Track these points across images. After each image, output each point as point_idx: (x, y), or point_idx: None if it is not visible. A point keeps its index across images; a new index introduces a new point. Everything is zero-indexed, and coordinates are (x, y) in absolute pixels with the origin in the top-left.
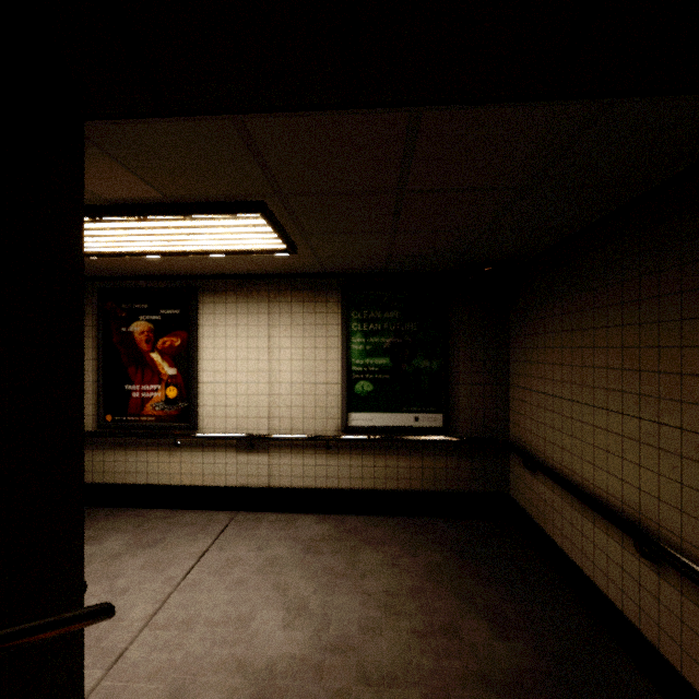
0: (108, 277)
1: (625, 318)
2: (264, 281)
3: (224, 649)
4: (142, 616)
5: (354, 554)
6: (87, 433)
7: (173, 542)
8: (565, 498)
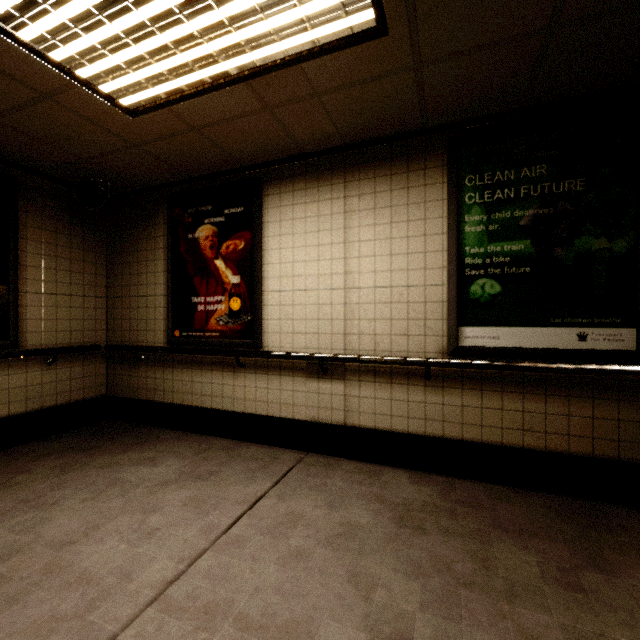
0: (176, 182)
1: None
2: (339, 155)
3: None
4: (157, 580)
5: (482, 544)
6: (157, 347)
7: (227, 477)
8: None
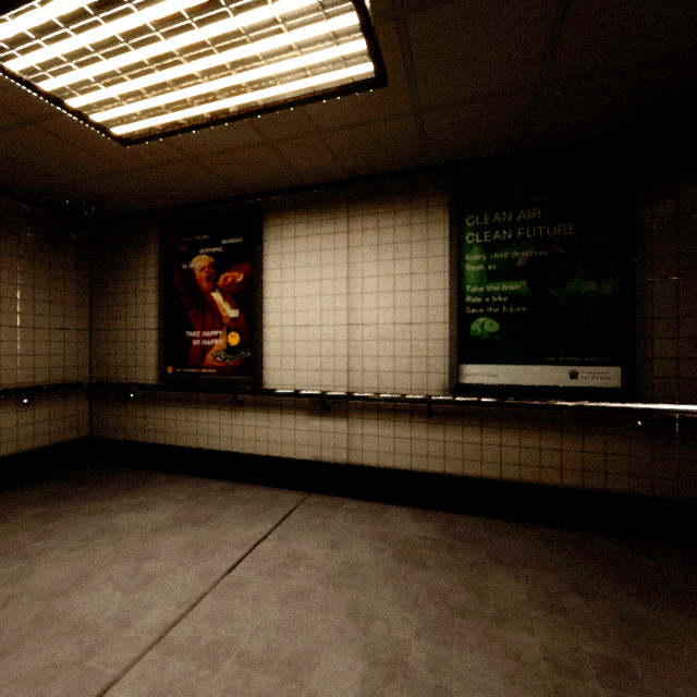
0: (169, 208)
1: None
2: (342, 189)
3: None
4: (157, 624)
5: (477, 575)
6: (148, 385)
7: (226, 521)
8: None
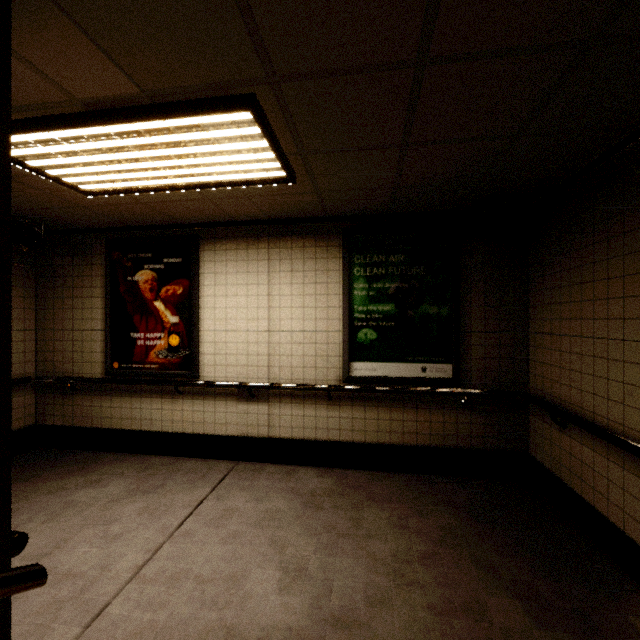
0: (115, 228)
1: None
2: (264, 227)
3: (212, 612)
4: (130, 566)
5: (357, 511)
6: (96, 379)
7: (171, 489)
8: (613, 458)
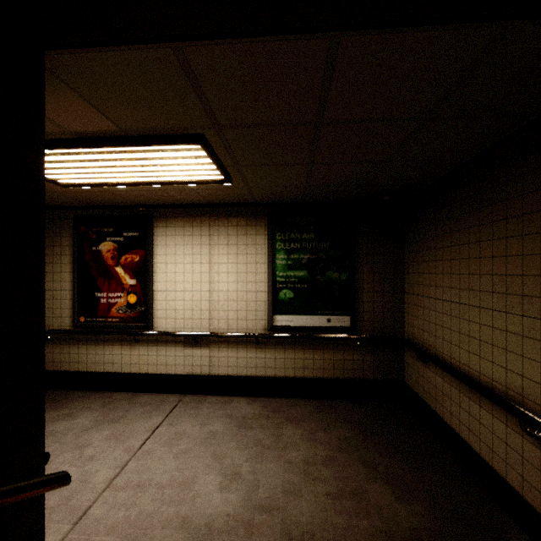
0: (82, 207)
1: (509, 231)
2: (206, 209)
3: (171, 508)
4: (104, 479)
5: (278, 429)
6: (65, 331)
7: (132, 418)
8: (453, 384)
